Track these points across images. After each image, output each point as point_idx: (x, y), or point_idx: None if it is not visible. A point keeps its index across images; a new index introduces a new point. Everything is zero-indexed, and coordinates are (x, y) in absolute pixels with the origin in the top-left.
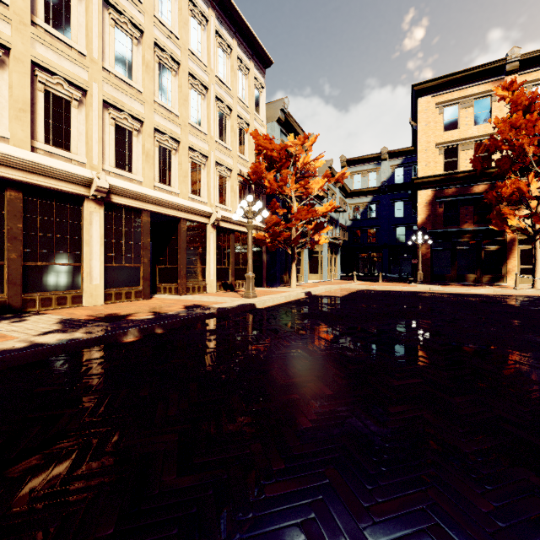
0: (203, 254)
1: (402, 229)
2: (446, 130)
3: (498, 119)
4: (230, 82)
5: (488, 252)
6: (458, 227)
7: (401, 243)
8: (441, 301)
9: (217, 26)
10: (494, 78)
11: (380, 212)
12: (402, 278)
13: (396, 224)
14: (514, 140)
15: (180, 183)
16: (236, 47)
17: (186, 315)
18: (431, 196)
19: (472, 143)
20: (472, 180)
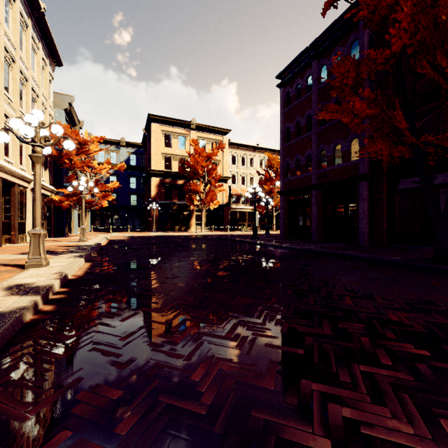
0: (25, 211)
1: (135, 196)
2: (166, 146)
3: (189, 152)
4: (36, 74)
5: (184, 215)
6: (171, 201)
7: (134, 206)
8: (177, 238)
9: (32, 32)
10: (186, 128)
11: (119, 182)
12: (135, 229)
13: (131, 193)
14: (196, 166)
15: (14, 155)
16: (41, 49)
17: (90, 247)
18: (159, 181)
19: (178, 158)
20: (177, 177)
